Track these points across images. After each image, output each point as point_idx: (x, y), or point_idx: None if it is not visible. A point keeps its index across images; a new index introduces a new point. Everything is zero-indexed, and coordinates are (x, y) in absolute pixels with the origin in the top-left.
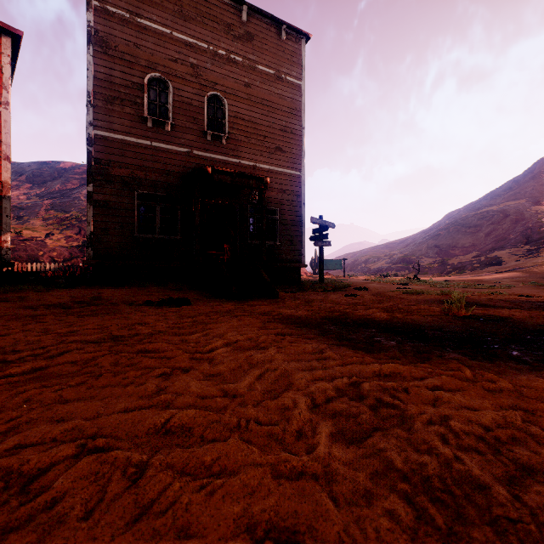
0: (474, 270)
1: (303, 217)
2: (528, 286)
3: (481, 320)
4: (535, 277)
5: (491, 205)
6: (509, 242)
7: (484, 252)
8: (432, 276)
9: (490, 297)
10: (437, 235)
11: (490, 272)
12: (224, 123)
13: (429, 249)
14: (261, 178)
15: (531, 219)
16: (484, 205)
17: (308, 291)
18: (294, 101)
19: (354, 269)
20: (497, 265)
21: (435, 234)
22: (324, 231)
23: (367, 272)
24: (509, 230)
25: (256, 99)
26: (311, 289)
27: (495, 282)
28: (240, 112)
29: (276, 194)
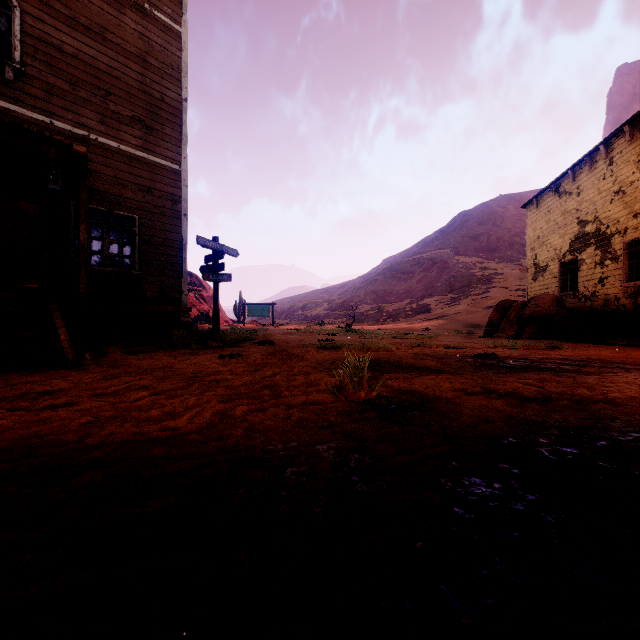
0: (407, 318)
1: (183, 234)
2: (453, 334)
3: (391, 408)
4: (457, 325)
5: (422, 252)
6: (437, 290)
7: (416, 299)
8: (368, 324)
9: (416, 351)
10: (375, 280)
11: (421, 320)
12: (13, 43)
13: (367, 295)
14: (70, 146)
15: (454, 268)
16: (416, 252)
17: (175, 349)
18: (168, 53)
19: (290, 317)
20: (427, 313)
21: (373, 279)
22: (218, 259)
23: (304, 320)
24: (437, 278)
25: (90, 23)
26: (183, 346)
27: (425, 330)
28: (52, 34)
29: (133, 192)
